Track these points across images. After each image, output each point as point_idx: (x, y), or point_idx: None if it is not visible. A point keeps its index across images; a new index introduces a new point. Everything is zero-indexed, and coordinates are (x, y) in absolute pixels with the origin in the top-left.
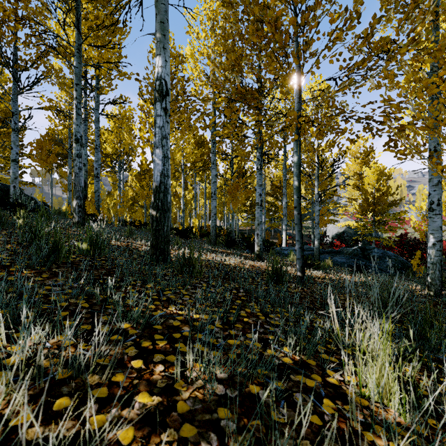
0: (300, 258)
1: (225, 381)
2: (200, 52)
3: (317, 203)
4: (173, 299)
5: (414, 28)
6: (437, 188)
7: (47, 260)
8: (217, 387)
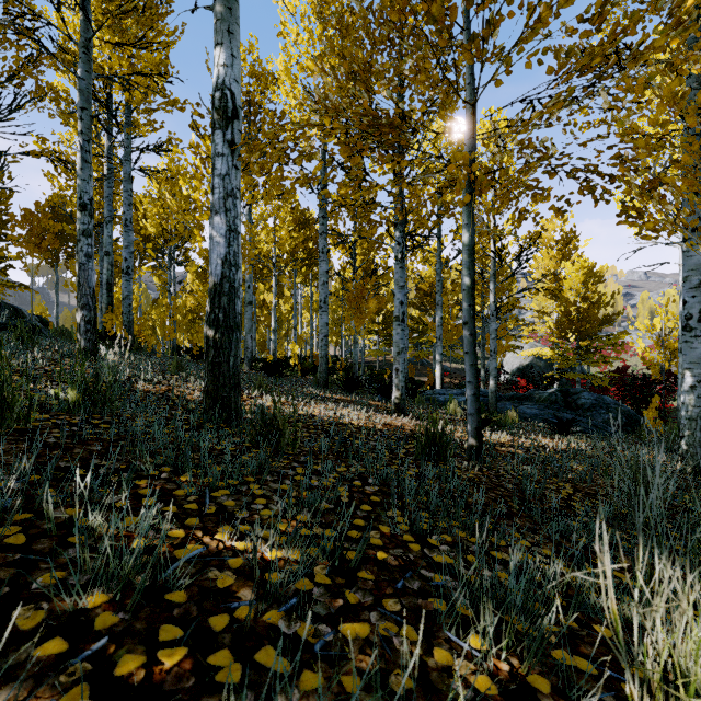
0: (473, 413)
1: None
2: (300, 65)
3: (493, 318)
4: (231, 508)
5: (682, 1)
6: (698, 292)
7: None
8: None
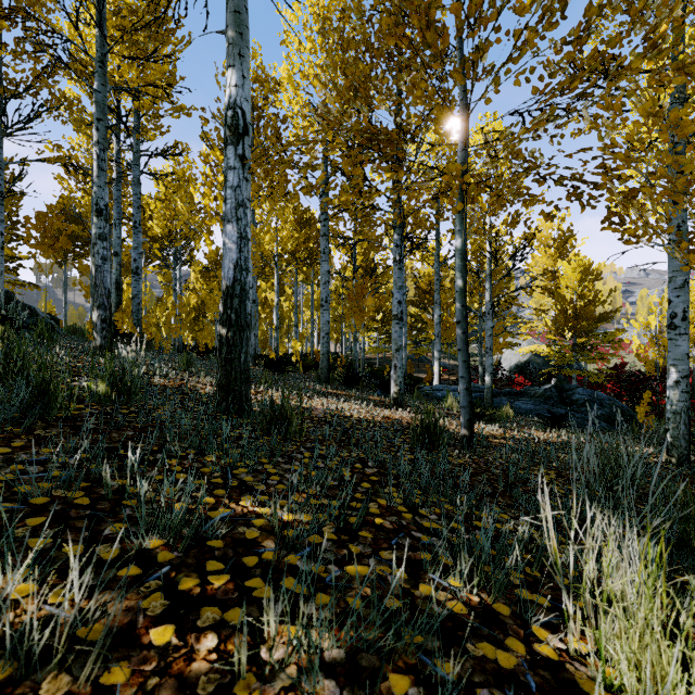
0: (465, 405)
1: (340, 667)
2: (303, 74)
3: (489, 316)
4: (251, 483)
5: (656, 27)
6: (682, 292)
7: (26, 415)
8: (324, 686)
